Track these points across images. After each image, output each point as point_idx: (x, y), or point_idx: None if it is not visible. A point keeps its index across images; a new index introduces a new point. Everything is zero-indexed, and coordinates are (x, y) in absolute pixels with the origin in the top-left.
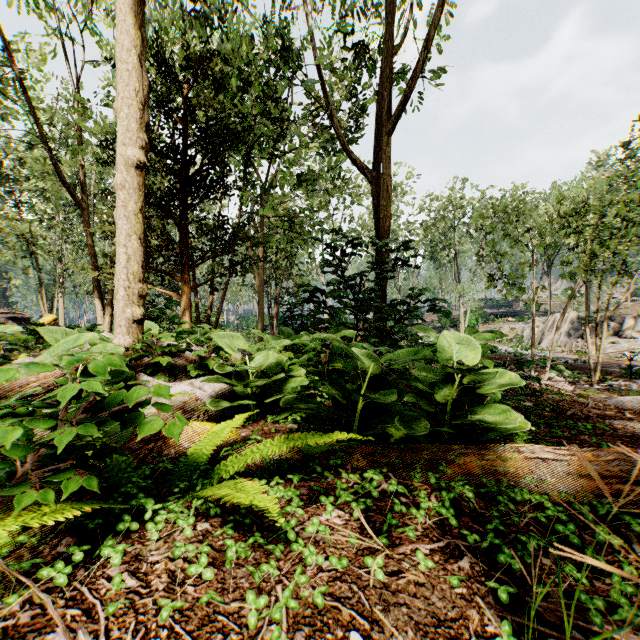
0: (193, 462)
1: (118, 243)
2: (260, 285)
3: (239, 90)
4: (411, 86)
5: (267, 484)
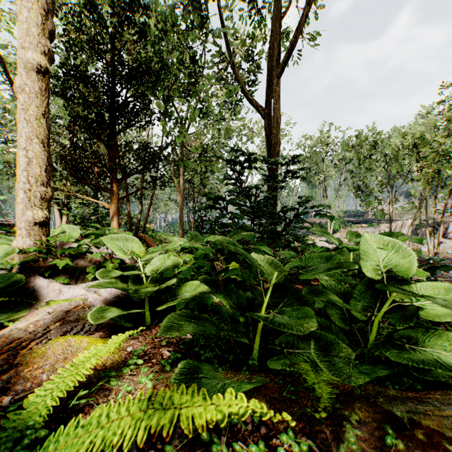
0: (23, 422)
1: (18, 146)
2: (181, 199)
3: (158, 39)
4: (297, 36)
5: None
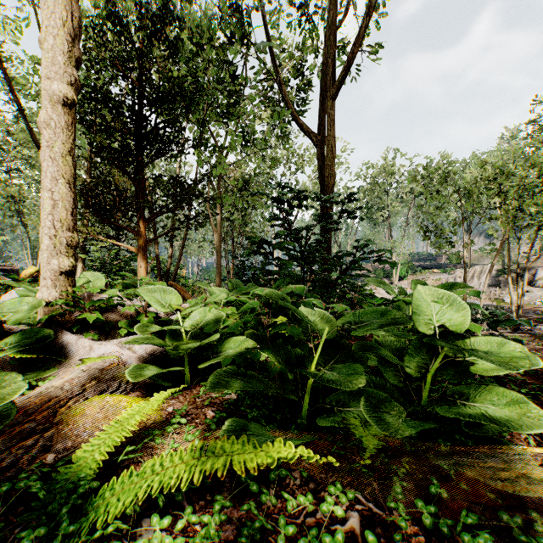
0: (75, 475)
1: (42, 187)
2: (218, 241)
3: (193, 55)
4: (355, 51)
5: (177, 513)
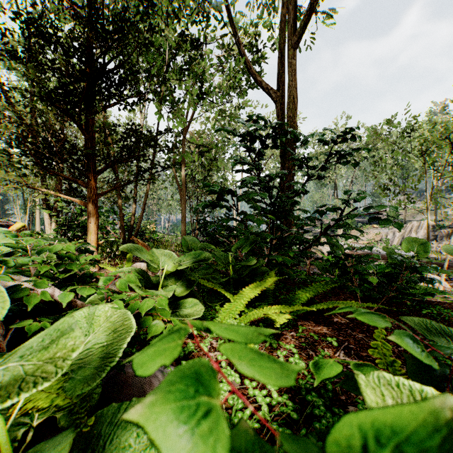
0: None
1: None
2: (182, 199)
3: None
4: None
5: None
